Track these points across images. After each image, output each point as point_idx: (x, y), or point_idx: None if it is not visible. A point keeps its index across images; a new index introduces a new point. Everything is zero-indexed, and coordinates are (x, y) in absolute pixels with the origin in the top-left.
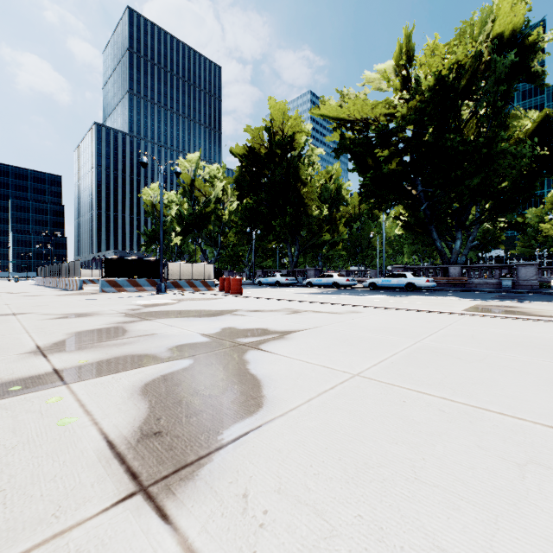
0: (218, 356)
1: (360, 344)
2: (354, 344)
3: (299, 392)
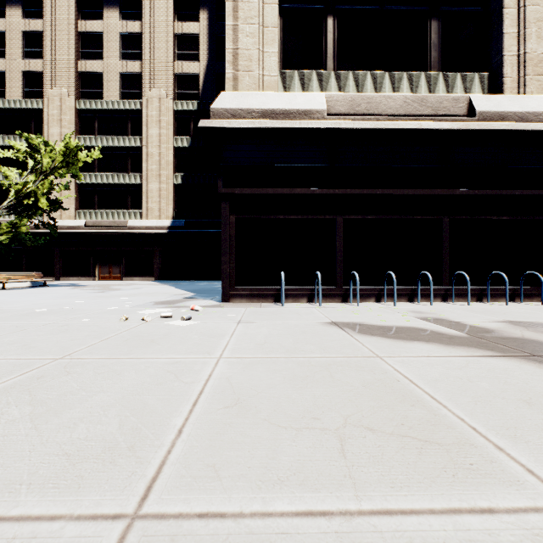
0: (475, 342)
1: (534, 411)
2: (535, 407)
3: (368, 340)
